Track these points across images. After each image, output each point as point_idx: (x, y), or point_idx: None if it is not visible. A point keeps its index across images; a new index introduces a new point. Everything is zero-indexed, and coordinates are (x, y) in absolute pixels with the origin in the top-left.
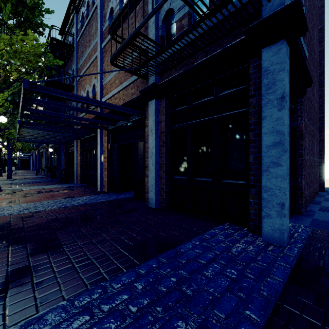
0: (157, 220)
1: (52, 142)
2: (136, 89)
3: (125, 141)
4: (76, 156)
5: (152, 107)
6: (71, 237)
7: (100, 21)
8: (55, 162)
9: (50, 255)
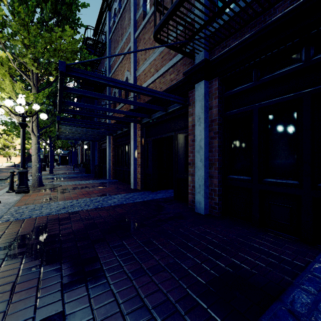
0: (217, 234)
1: (87, 139)
2: (177, 74)
3: (161, 134)
4: (109, 152)
5: (200, 90)
6: (113, 256)
7: (133, 10)
8: (89, 158)
9: (90, 290)
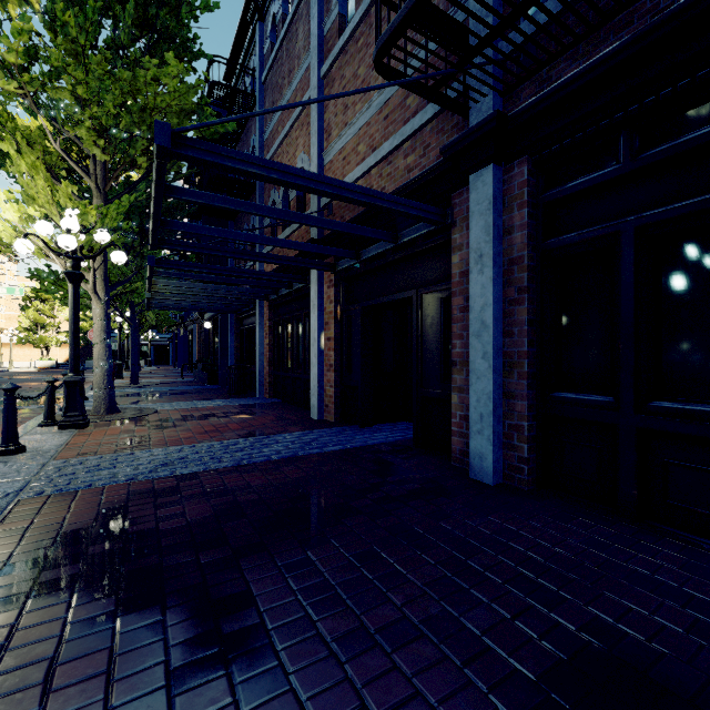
0: (535, 537)
1: (212, 308)
2: (422, 153)
3: (384, 295)
4: (260, 337)
5: (484, 190)
6: (289, 593)
7: (317, 13)
8: (215, 351)
9: (238, 689)
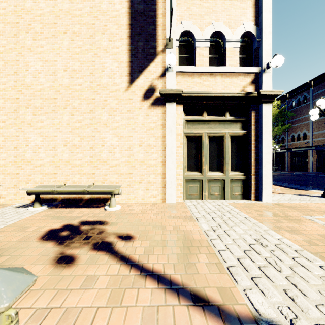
0: None
1: None
2: None
3: None
4: (287, 159)
5: None
6: None
7: None
8: None
9: None
